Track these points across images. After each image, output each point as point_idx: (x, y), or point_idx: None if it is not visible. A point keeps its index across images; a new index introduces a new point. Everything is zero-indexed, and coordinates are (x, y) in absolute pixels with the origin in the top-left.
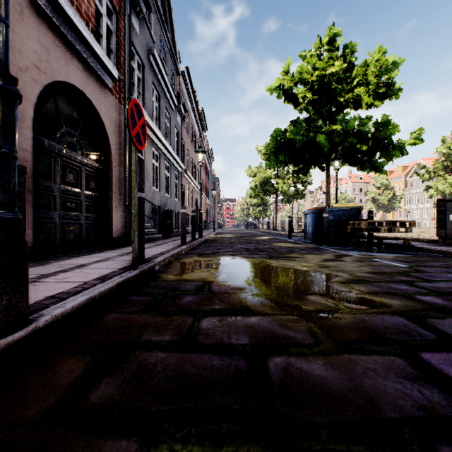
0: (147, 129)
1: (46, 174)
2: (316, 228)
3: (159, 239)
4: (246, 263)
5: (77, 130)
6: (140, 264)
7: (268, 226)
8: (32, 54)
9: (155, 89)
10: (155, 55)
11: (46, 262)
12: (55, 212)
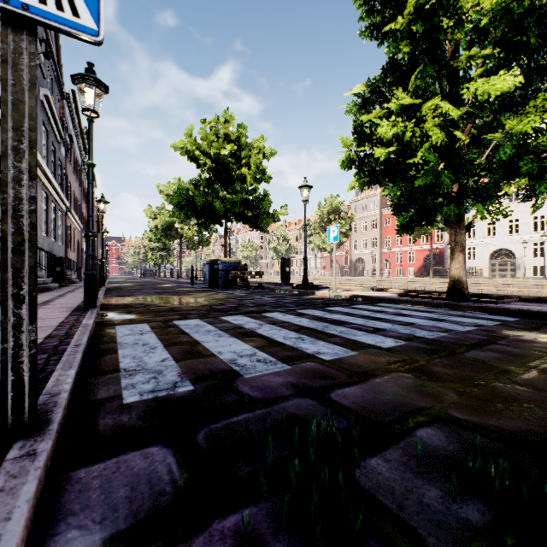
0: (41, 174)
1: None
2: (212, 276)
3: (58, 288)
4: (160, 298)
5: None
6: None
7: (171, 274)
8: None
9: (43, 125)
10: (48, 96)
11: None
12: None
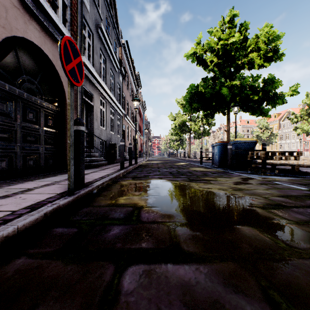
0: (96, 83)
1: (7, 112)
2: (221, 156)
3: (105, 165)
4: (171, 186)
5: (36, 79)
6: (80, 188)
7: (184, 155)
8: None
9: (102, 54)
10: (101, 28)
11: None
12: (16, 144)
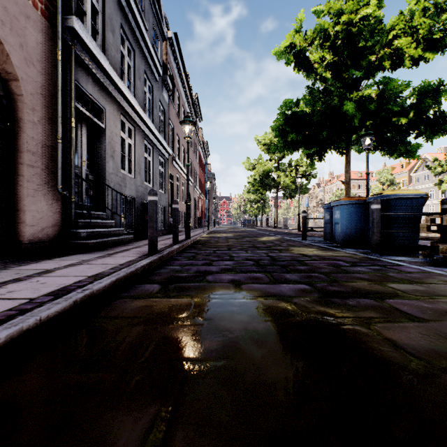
0: (110, 86)
1: None
2: (348, 226)
3: (127, 242)
4: (284, 339)
5: None
6: None
7: (267, 223)
8: None
9: (126, 40)
10: None
11: None
12: None
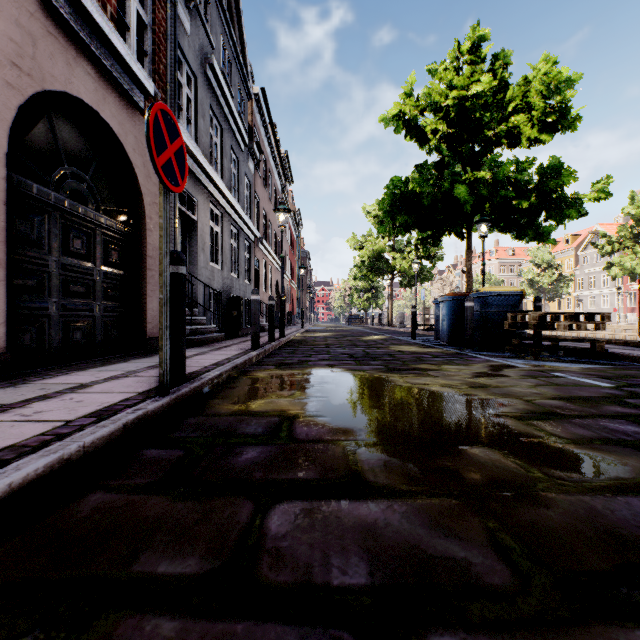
0: (202, 176)
1: (34, 238)
2: (453, 323)
3: (220, 340)
4: (352, 381)
5: (88, 171)
6: (178, 384)
7: (379, 320)
8: (5, 43)
9: (214, 117)
10: (213, 66)
11: (25, 380)
12: (50, 299)
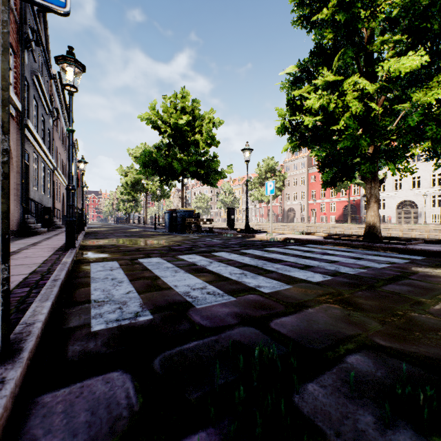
0: (33, 139)
1: None
2: (171, 222)
3: (46, 232)
4: (128, 240)
5: None
6: None
7: (139, 221)
8: None
9: (34, 100)
10: (38, 76)
11: None
12: None
